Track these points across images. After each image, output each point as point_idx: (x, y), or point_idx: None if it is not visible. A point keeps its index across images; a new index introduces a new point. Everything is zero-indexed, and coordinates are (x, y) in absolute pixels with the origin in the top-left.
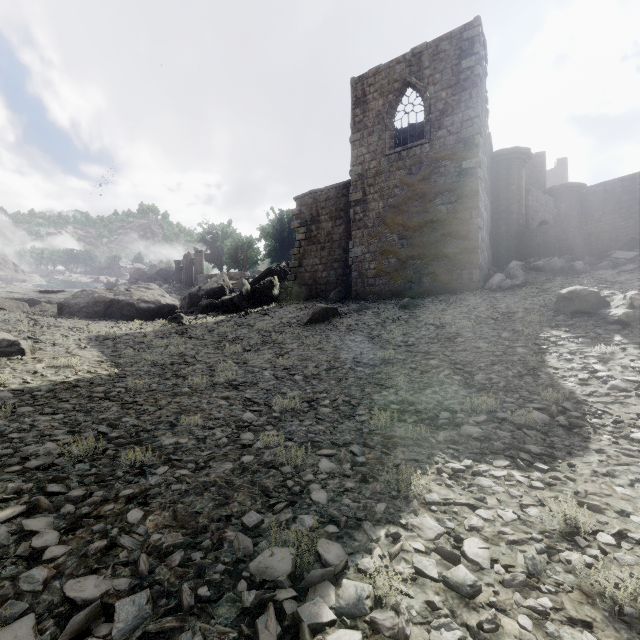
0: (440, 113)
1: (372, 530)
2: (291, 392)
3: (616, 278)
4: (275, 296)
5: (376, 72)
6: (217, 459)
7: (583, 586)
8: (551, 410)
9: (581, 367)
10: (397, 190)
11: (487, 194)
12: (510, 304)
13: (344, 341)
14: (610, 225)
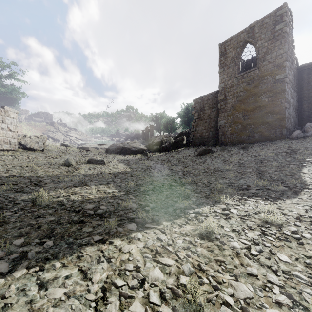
0: (264, 53)
1: (206, 205)
2: (188, 178)
3: None
4: (184, 144)
5: (231, 39)
6: (165, 191)
7: (260, 218)
8: (290, 186)
9: None
10: (241, 93)
11: (293, 89)
12: (298, 145)
13: (212, 162)
14: None
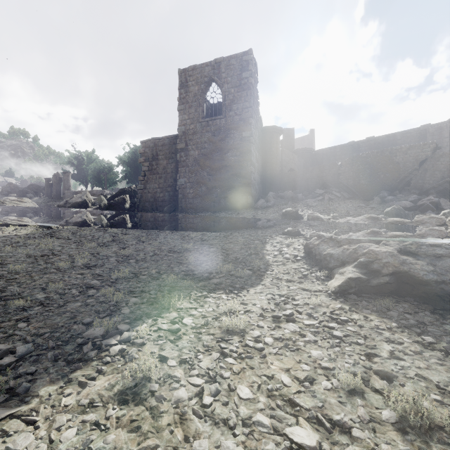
0: (231, 101)
1: (146, 319)
2: (125, 269)
3: (313, 204)
4: (127, 209)
5: (194, 68)
6: (72, 302)
7: (221, 326)
8: (254, 269)
9: (277, 249)
10: (206, 145)
11: (258, 152)
12: (262, 217)
13: (166, 239)
14: (316, 175)
